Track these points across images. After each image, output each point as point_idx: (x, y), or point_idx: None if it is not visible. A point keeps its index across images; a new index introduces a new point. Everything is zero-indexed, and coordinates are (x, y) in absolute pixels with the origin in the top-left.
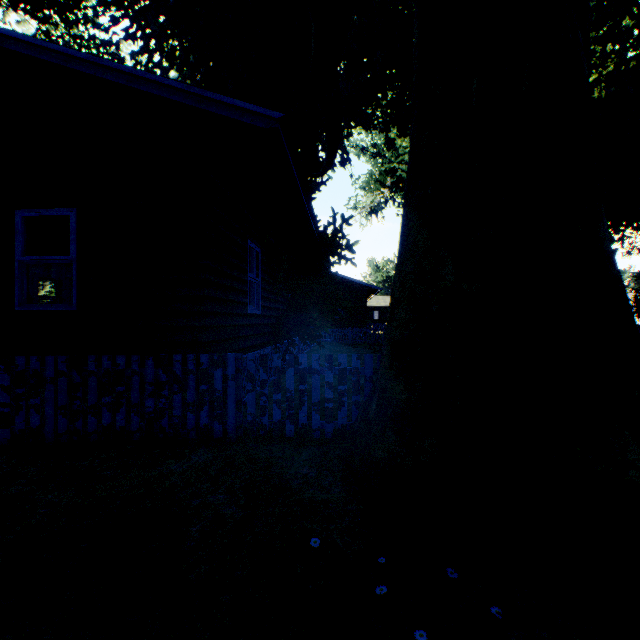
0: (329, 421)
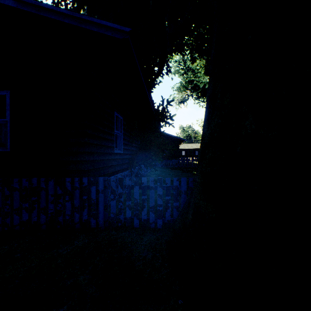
0: (160, 218)
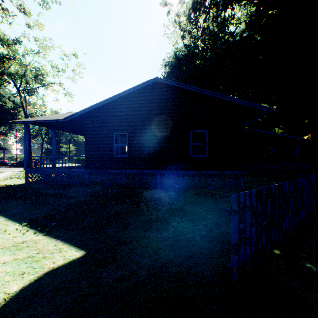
0: None
